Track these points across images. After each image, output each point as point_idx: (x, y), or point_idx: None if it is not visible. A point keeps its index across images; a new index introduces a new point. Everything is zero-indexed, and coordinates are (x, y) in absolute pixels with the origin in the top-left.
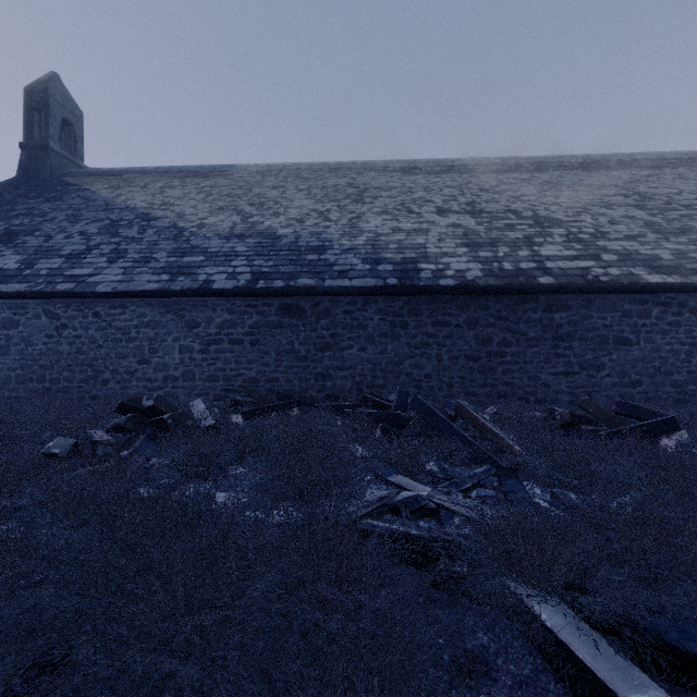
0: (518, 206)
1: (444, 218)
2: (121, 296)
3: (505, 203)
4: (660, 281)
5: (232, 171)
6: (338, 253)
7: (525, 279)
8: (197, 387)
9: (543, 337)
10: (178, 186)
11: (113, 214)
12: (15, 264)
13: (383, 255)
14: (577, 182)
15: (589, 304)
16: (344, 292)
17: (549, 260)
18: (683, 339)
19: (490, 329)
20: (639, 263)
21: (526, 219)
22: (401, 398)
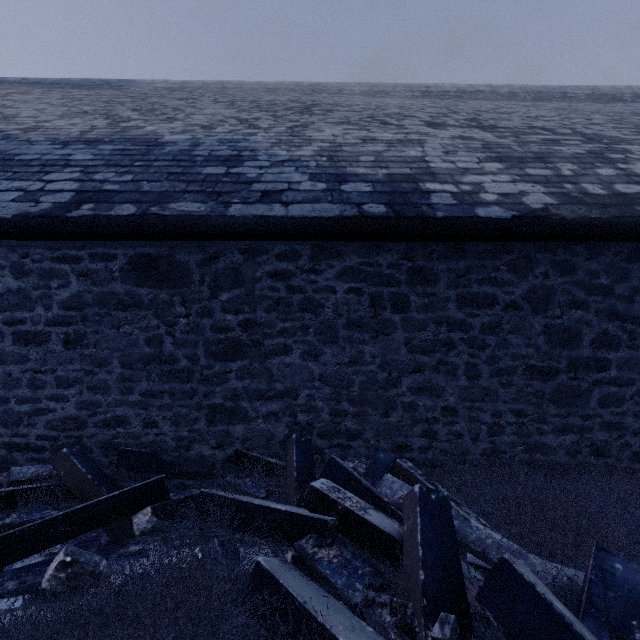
0: (544, 124)
1: (442, 130)
2: None
3: (522, 120)
4: None
5: (130, 86)
6: (264, 165)
7: None
8: None
9: None
10: (36, 93)
11: None
12: None
13: (351, 169)
14: (599, 109)
15: None
16: (271, 229)
17: None
18: None
19: (576, 312)
20: None
21: (569, 135)
22: (435, 537)
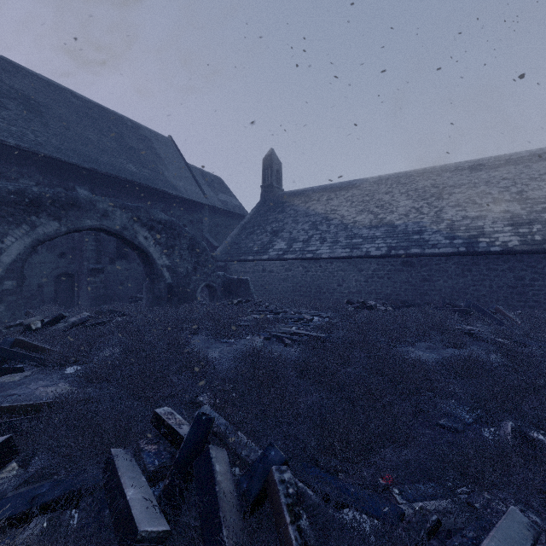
0: None
1: (498, 206)
2: (331, 259)
3: None
4: None
5: (359, 183)
6: (430, 234)
7: None
8: (363, 296)
9: None
10: (334, 198)
11: (311, 218)
12: (285, 246)
13: (457, 234)
14: None
15: None
16: (435, 255)
17: None
18: None
19: (523, 272)
20: None
21: None
22: (467, 304)
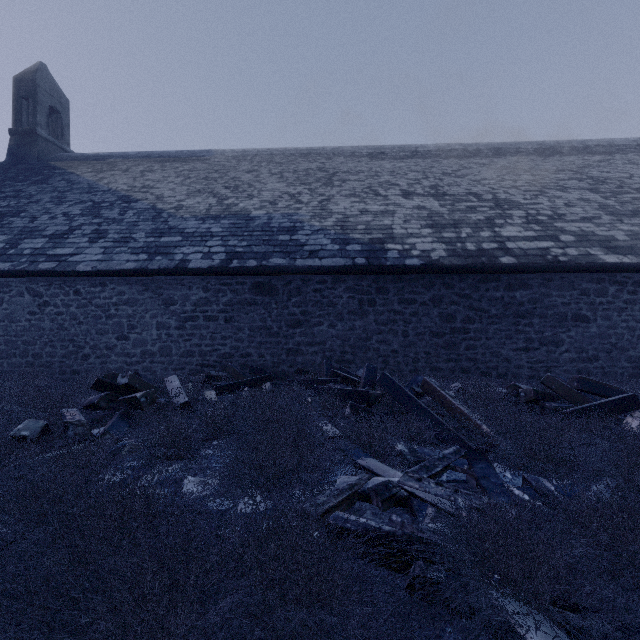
0: (479, 189)
1: (409, 200)
2: (101, 275)
3: (467, 186)
4: (616, 261)
5: (209, 156)
6: (308, 233)
7: (487, 259)
8: (174, 362)
9: (505, 314)
10: (157, 170)
11: (96, 196)
12: (0, 243)
13: (352, 235)
14: (534, 167)
15: (549, 283)
16: (314, 271)
17: (510, 241)
18: (638, 316)
19: (454, 307)
20: (596, 243)
21: (487, 201)
22: (369, 374)
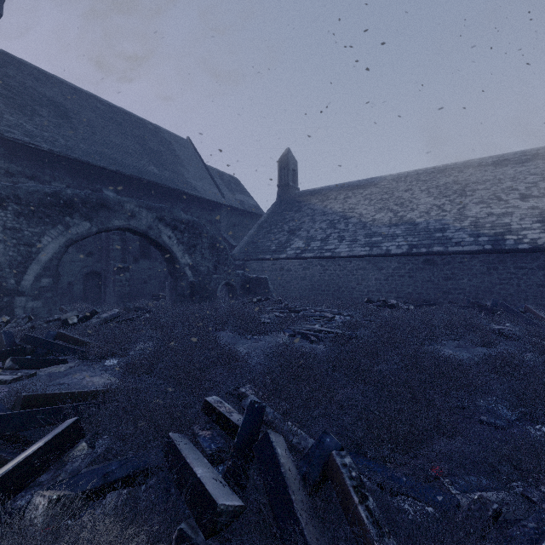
0: None
1: (525, 202)
2: (350, 257)
3: None
4: None
5: (377, 181)
6: (453, 231)
7: None
8: (383, 295)
9: None
10: (352, 196)
11: (329, 217)
12: (302, 245)
13: (481, 231)
14: None
15: None
16: (459, 253)
17: None
18: None
19: None
20: None
21: None
22: (493, 303)
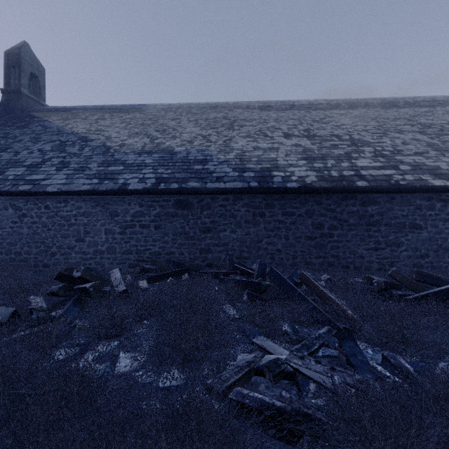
0: (339, 132)
1: (289, 140)
2: (64, 194)
3: (330, 130)
4: (442, 184)
5: (145, 108)
6: (216, 164)
7: (347, 183)
8: (117, 258)
9: (360, 223)
10: (107, 118)
11: (62, 137)
12: None
13: (248, 165)
14: (378, 116)
15: (392, 200)
16: (220, 192)
17: (363, 169)
18: None
19: (322, 218)
20: (426, 171)
21: (345, 141)
22: (261, 268)
